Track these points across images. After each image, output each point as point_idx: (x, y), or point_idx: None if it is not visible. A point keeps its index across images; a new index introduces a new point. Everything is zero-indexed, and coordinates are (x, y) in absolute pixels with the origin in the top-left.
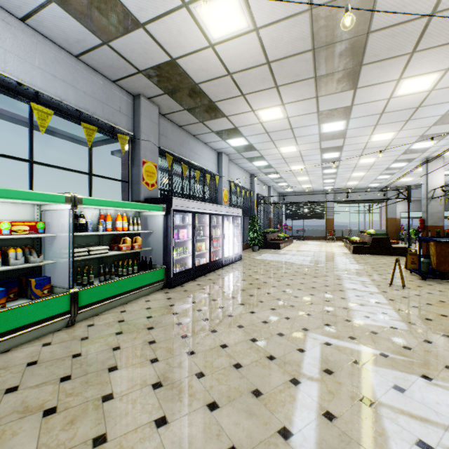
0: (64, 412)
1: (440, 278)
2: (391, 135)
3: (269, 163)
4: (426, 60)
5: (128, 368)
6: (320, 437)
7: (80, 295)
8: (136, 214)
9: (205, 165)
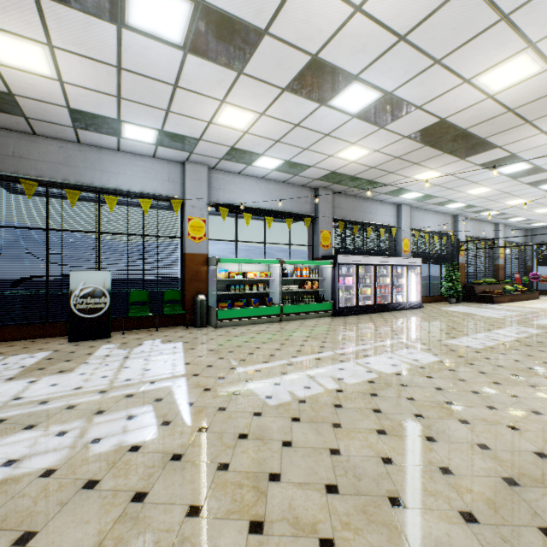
0: (278, 335)
1: None
2: None
3: (467, 204)
4: None
5: (299, 333)
6: (354, 351)
7: (284, 308)
8: (316, 267)
9: (381, 220)
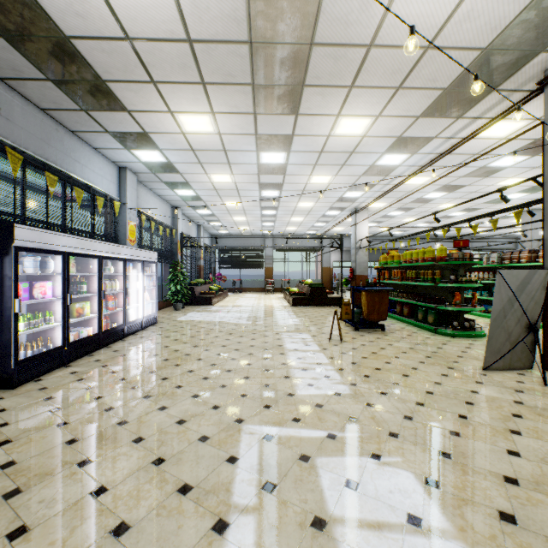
0: None
1: (369, 328)
2: (328, 178)
3: (197, 194)
4: (362, 100)
5: None
6: None
7: None
8: None
9: (96, 183)
